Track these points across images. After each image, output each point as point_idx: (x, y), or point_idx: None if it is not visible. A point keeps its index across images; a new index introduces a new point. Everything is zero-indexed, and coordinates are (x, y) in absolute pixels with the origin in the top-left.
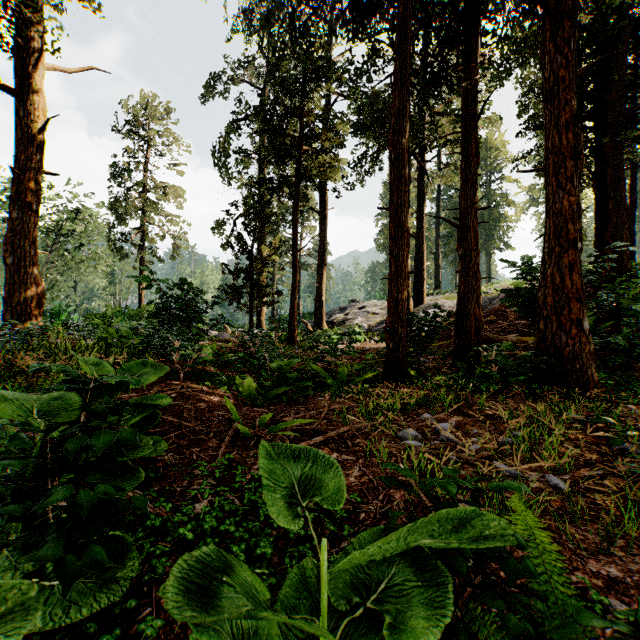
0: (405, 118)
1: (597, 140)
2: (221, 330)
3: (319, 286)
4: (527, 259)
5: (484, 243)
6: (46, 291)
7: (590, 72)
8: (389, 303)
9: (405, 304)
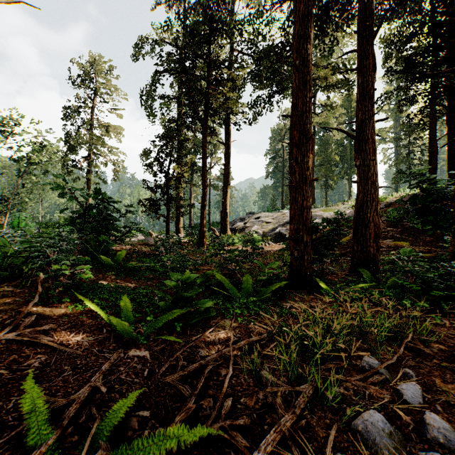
0: (310, 23)
1: (453, 79)
2: (149, 235)
3: (224, 201)
4: (422, 169)
5: (346, 170)
6: (16, 205)
7: (446, 24)
8: (293, 210)
9: (310, 211)
